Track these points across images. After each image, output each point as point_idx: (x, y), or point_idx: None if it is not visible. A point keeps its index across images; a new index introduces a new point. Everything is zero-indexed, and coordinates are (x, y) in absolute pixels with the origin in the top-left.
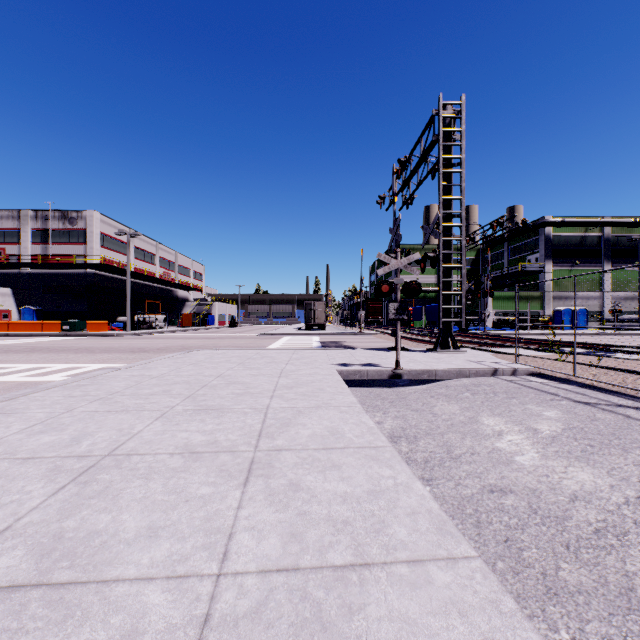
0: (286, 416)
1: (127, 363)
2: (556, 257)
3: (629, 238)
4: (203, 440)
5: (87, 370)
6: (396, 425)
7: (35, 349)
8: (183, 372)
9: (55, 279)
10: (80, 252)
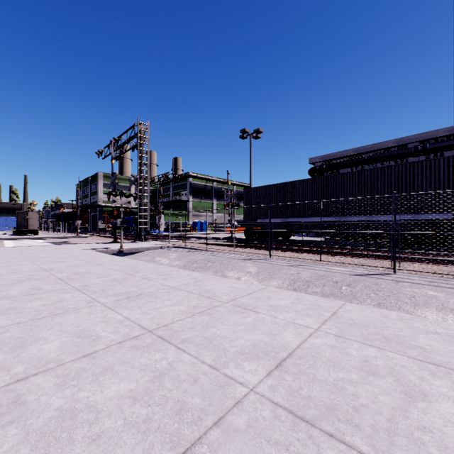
0: (92, 260)
1: None
2: (194, 194)
3: (221, 189)
4: (72, 265)
5: None
6: None
7: None
8: None
9: None
10: None
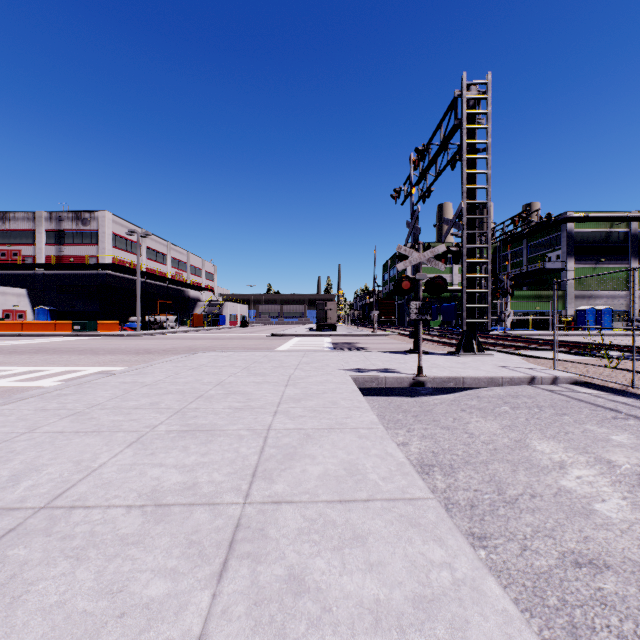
0: (291, 442)
1: (127, 366)
2: (579, 254)
3: None
4: (178, 482)
5: (83, 374)
6: (425, 448)
7: (40, 350)
8: (180, 378)
9: (69, 279)
10: (93, 253)
